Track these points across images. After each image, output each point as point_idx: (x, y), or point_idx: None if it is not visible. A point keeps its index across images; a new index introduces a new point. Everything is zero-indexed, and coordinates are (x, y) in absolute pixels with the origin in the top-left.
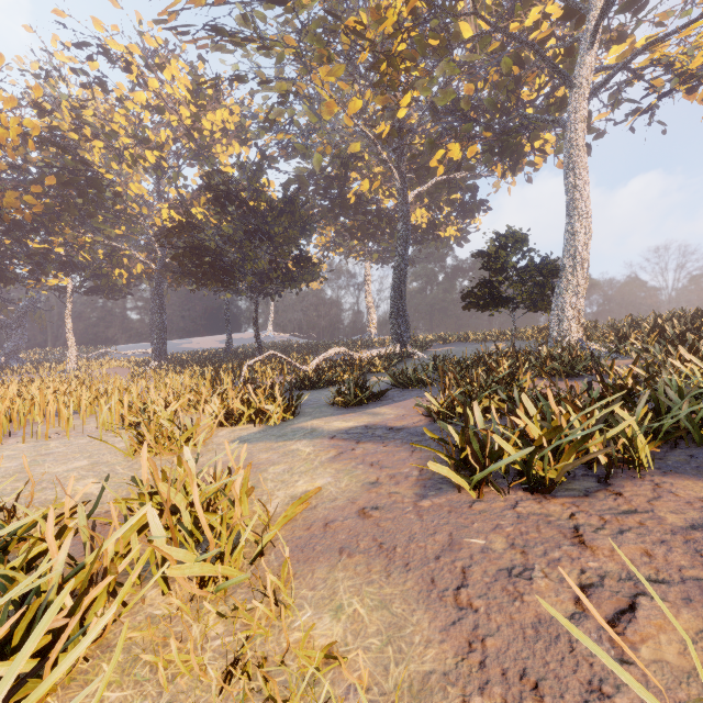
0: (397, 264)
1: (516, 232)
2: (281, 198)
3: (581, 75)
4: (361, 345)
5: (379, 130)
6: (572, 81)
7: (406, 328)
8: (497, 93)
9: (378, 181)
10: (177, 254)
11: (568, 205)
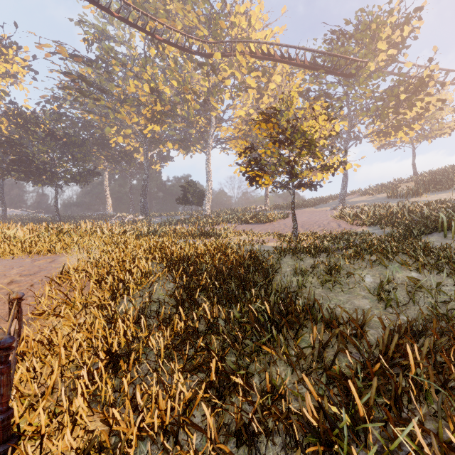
0: (144, 182)
1: (194, 182)
2: (80, 139)
3: (210, 143)
4: (110, 217)
5: (144, 132)
6: (208, 144)
7: (147, 209)
8: (184, 129)
9: (128, 140)
10: (16, 159)
11: (207, 177)
